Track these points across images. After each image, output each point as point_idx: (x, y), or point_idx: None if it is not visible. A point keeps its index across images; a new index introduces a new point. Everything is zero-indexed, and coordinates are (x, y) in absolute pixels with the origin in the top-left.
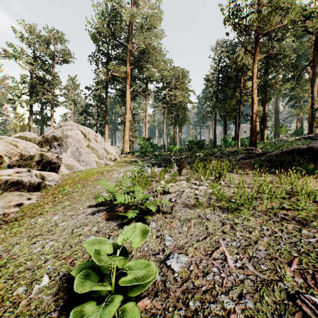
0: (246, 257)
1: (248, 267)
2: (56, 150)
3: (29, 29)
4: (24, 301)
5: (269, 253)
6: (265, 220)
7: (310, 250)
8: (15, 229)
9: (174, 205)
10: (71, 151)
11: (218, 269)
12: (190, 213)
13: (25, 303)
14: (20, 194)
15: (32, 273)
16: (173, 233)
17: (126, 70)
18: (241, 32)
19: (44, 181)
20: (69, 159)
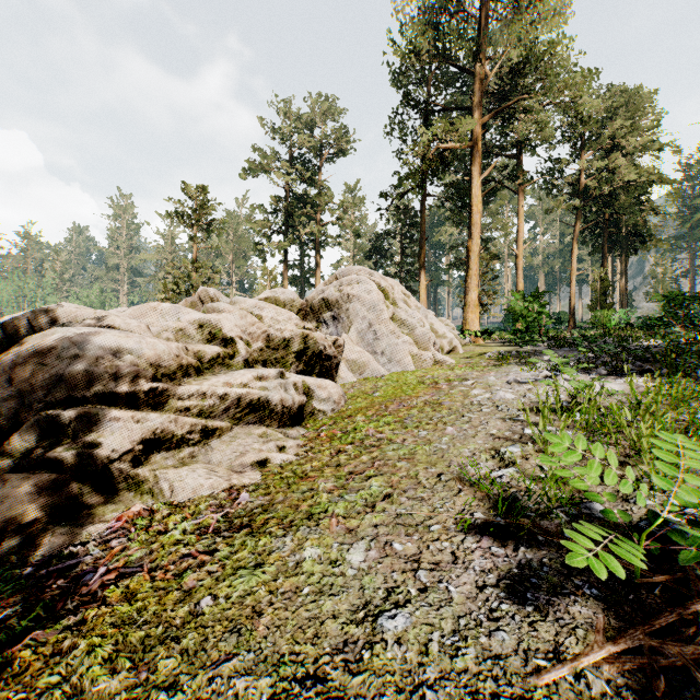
0: None
1: None
2: (328, 330)
3: (282, 111)
4: None
5: None
6: None
7: None
8: (242, 579)
9: None
10: (358, 330)
11: None
12: None
13: None
14: (264, 432)
15: None
16: None
17: (472, 131)
18: None
19: (311, 401)
20: (354, 348)
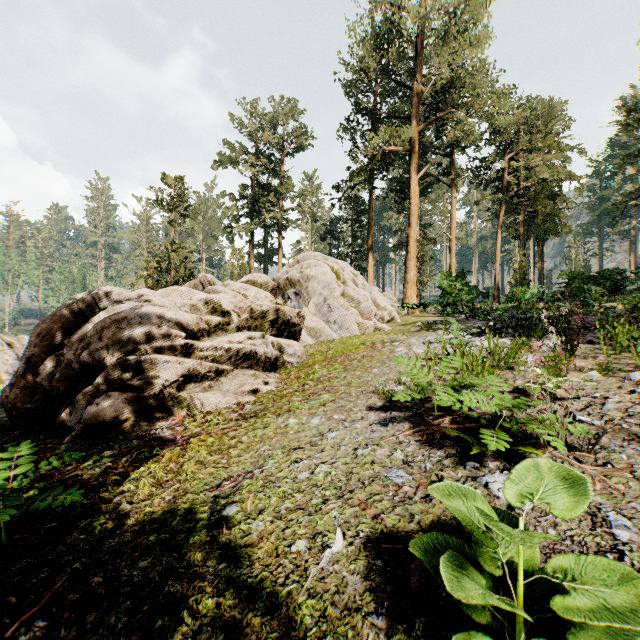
0: None
1: None
2: (292, 304)
3: (249, 110)
4: (314, 570)
5: None
6: None
7: None
8: (259, 431)
9: (605, 432)
10: (316, 304)
11: None
12: None
13: (316, 574)
14: (254, 373)
15: (308, 517)
16: (627, 509)
17: (411, 136)
18: None
19: (283, 355)
20: (313, 318)
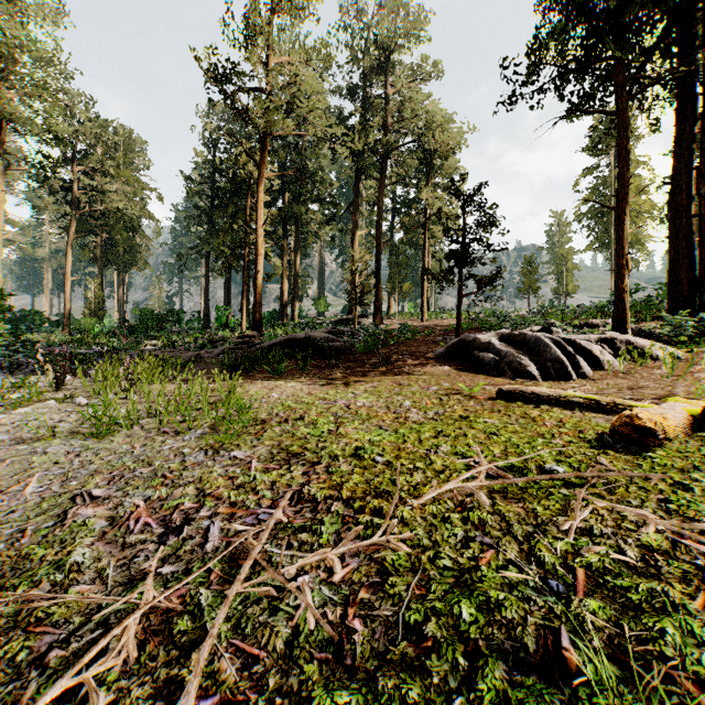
0: (62, 480)
1: (53, 488)
2: None
3: None
4: None
5: (97, 469)
6: (138, 438)
7: (152, 457)
8: None
9: None
10: None
11: (4, 501)
12: (16, 451)
13: None
14: None
15: None
16: None
17: None
18: (238, 115)
19: None
20: None
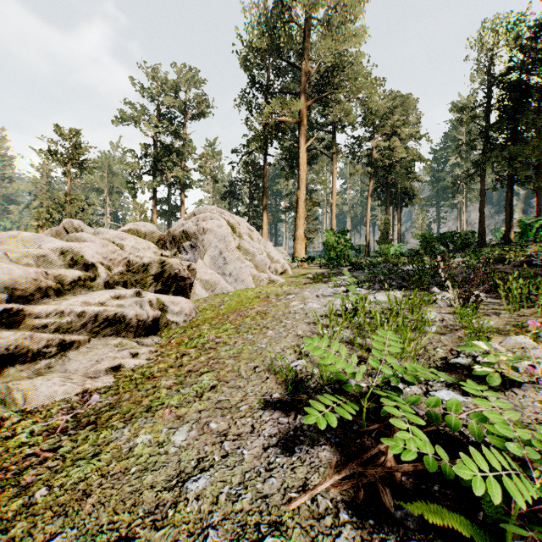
0: None
1: None
2: (187, 256)
3: (152, 73)
4: None
5: None
6: None
7: None
8: (79, 468)
9: None
10: (211, 256)
11: None
12: None
13: None
14: (120, 342)
15: None
16: None
17: (300, 110)
18: None
19: (166, 314)
20: (207, 271)
